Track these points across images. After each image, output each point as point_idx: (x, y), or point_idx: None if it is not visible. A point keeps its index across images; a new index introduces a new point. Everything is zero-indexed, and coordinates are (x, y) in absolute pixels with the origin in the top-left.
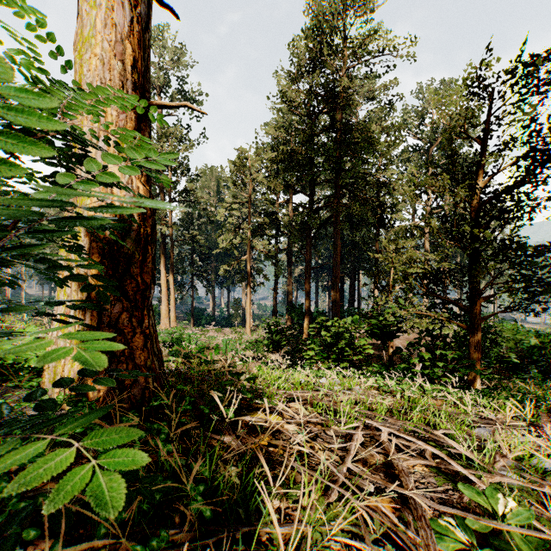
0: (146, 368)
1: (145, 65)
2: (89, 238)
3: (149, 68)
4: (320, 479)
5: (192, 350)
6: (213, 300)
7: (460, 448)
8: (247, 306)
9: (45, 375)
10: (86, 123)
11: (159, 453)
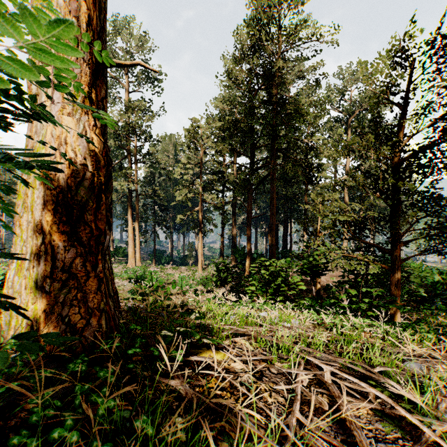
0: (99, 310)
1: (100, 26)
2: (43, 186)
3: (105, 30)
4: (272, 442)
5: (153, 285)
6: (172, 244)
7: (403, 391)
8: (199, 249)
9: (2, 318)
10: (42, 76)
11: (98, 412)
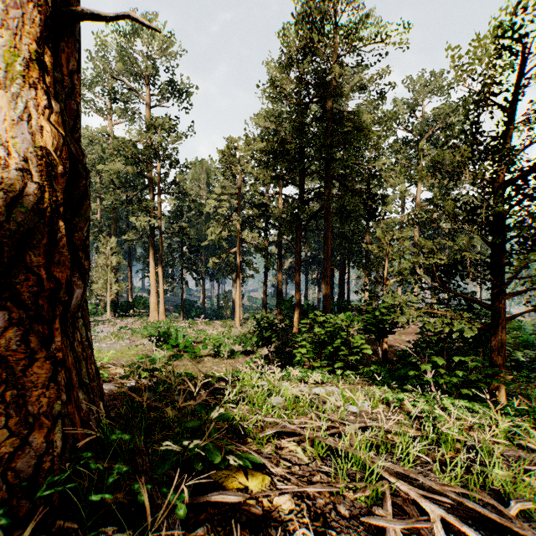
0: (51, 416)
1: None
2: None
3: None
4: None
5: (179, 345)
6: (204, 293)
7: None
8: (236, 299)
9: None
10: None
11: None
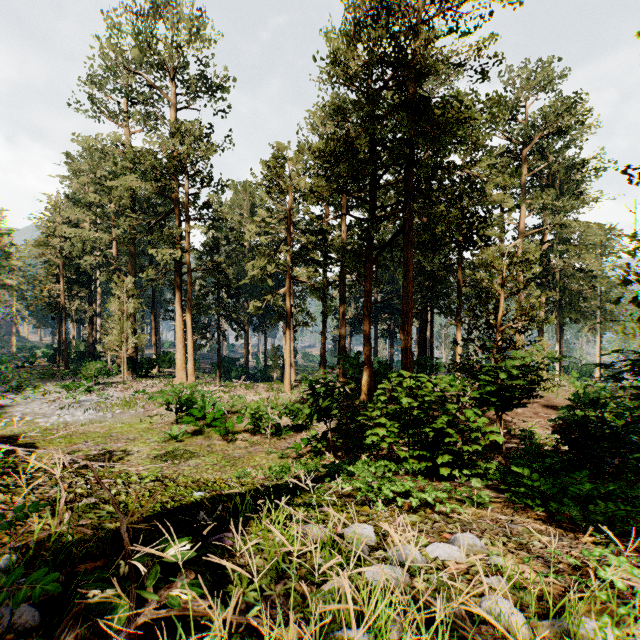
0: None
1: None
2: None
3: None
4: None
5: (206, 416)
6: (247, 348)
7: None
8: (286, 355)
9: None
10: None
11: None
